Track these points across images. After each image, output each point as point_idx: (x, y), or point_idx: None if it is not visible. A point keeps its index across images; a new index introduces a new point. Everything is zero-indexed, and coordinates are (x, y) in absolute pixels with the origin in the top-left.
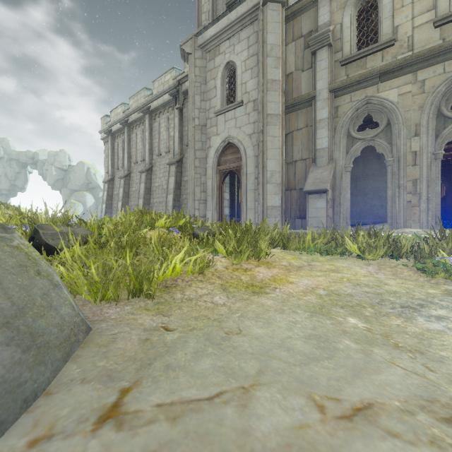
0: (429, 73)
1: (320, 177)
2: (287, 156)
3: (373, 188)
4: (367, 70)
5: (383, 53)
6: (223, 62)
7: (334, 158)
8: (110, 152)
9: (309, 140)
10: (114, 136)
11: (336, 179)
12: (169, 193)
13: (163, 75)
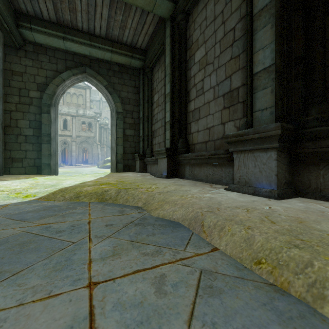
0: (59, 138)
1: None
2: None
3: None
4: None
5: None
6: None
7: None
8: None
9: None
10: None
11: None
12: None
13: None
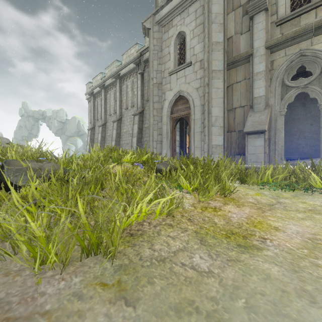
0: None
1: (258, 120)
2: (227, 104)
3: (299, 129)
4: (302, 27)
5: (316, 11)
6: (175, 33)
7: (270, 104)
8: (92, 108)
9: (247, 91)
10: (95, 97)
11: (272, 122)
12: (133, 136)
13: (129, 50)
